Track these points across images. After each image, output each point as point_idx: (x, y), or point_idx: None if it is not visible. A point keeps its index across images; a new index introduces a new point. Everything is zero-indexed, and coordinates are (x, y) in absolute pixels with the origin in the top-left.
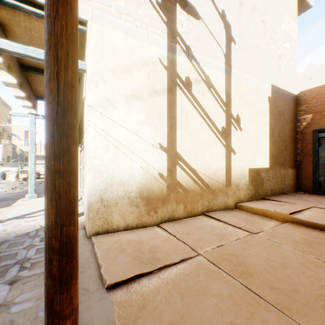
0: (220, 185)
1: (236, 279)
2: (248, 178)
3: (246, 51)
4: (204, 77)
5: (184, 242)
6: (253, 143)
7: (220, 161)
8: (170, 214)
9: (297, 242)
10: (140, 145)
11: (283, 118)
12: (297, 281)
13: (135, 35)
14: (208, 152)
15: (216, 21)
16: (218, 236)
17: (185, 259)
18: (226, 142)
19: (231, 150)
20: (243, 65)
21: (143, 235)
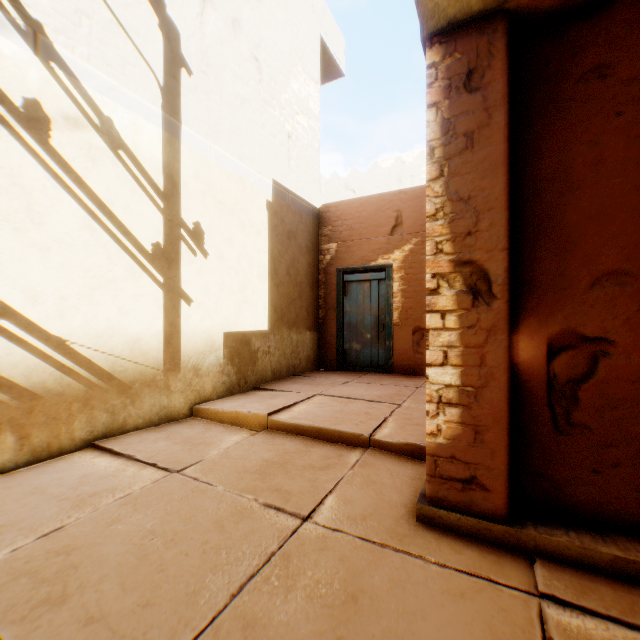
0: (149, 370)
1: None
2: (224, 352)
3: (219, 100)
4: (97, 118)
5: None
6: (236, 284)
7: (148, 319)
8: None
9: (247, 471)
10: None
11: (297, 244)
12: (173, 572)
13: None
14: (111, 297)
15: (137, 2)
16: (76, 502)
17: None
18: (166, 277)
19: (180, 294)
20: (211, 126)
21: None
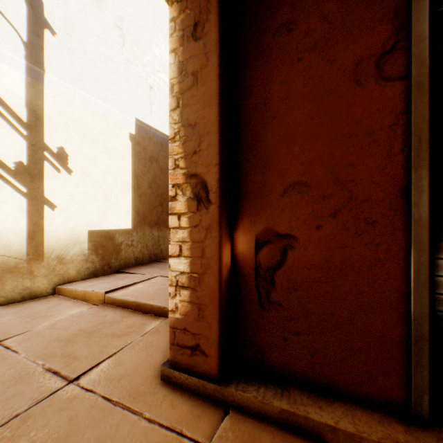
0: (12, 260)
1: None
2: (88, 245)
3: (83, 56)
4: None
5: None
6: (100, 194)
7: (11, 220)
8: None
9: (58, 340)
10: None
11: (158, 166)
12: None
13: None
14: None
15: None
16: None
17: None
18: (29, 188)
19: (44, 201)
20: (76, 75)
21: None
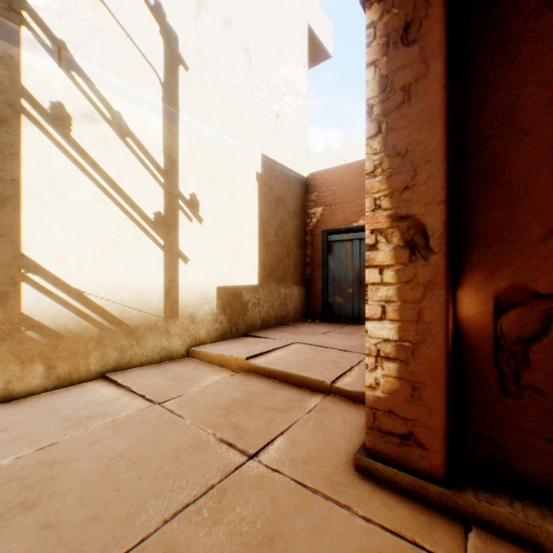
0: (152, 317)
1: None
2: (217, 303)
3: (212, 89)
4: (108, 113)
5: None
6: (227, 245)
7: (150, 275)
8: (2, 389)
9: (215, 408)
10: None
11: (285, 209)
12: (124, 492)
13: None
14: (120, 257)
15: (141, 15)
16: (75, 422)
17: None
18: (166, 240)
19: (178, 254)
20: (206, 112)
21: None
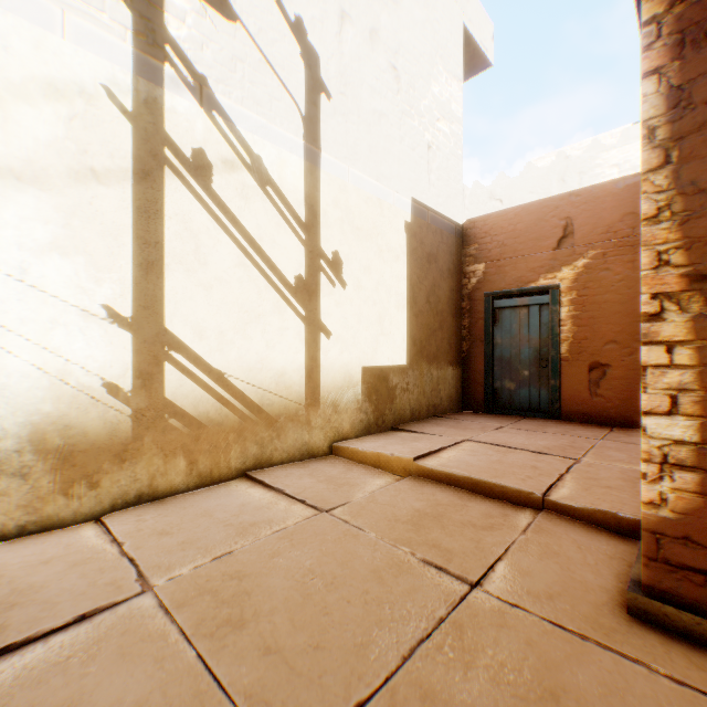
0: (292, 405)
1: (195, 646)
2: (361, 388)
3: (357, 120)
4: (248, 157)
5: (133, 561)
6: (373, 314)
7: (291, 353)
8: (145, 485)
9: (398, 520)
10: (38, 310)
11: (437, 268)
12: (338, 618)
13: (18, 6)
14: (259, 332)
15: (281, 36)
16: (238, 529)
17: (95, 611)
18: (307, 310)
19: (320, 327)
20: (349, 149)
21: (23, 557)
